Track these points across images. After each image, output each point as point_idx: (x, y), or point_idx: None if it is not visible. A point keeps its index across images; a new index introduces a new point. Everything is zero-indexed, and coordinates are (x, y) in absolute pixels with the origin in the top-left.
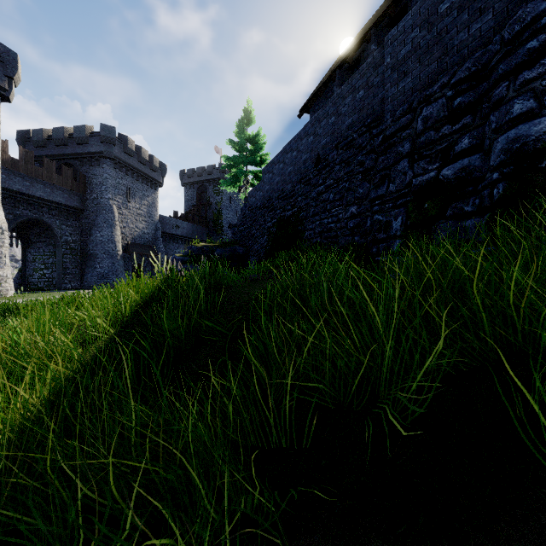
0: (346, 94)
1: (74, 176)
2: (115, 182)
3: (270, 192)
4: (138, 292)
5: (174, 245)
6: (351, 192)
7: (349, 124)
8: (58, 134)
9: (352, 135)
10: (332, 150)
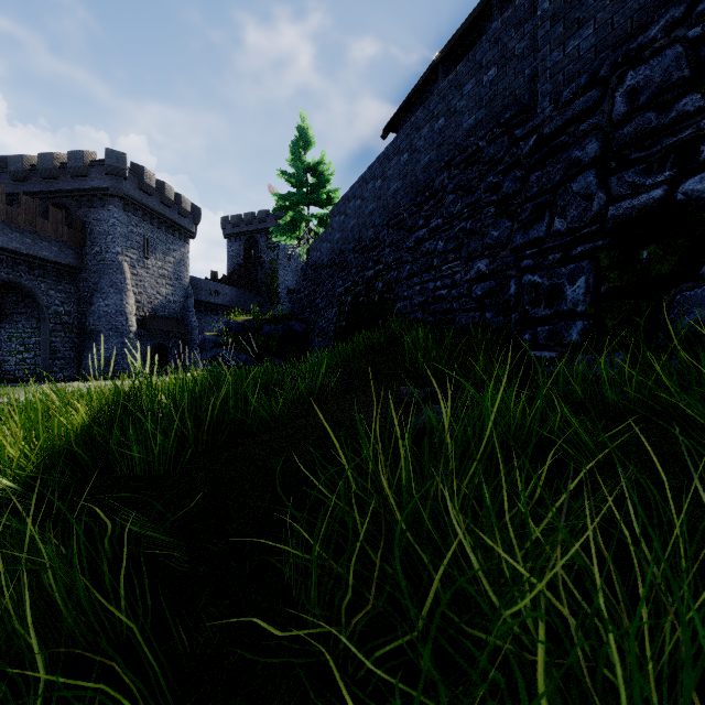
0: (465, 78)
1: (69, 221)
2: (127, 230)
3: (342, 242)
4: (34, 445)
5: (212, 317)
6: (477, 236)
7: (469, 127)
8: (45, 162)
9: (476, 143)
10: (440, 172)
